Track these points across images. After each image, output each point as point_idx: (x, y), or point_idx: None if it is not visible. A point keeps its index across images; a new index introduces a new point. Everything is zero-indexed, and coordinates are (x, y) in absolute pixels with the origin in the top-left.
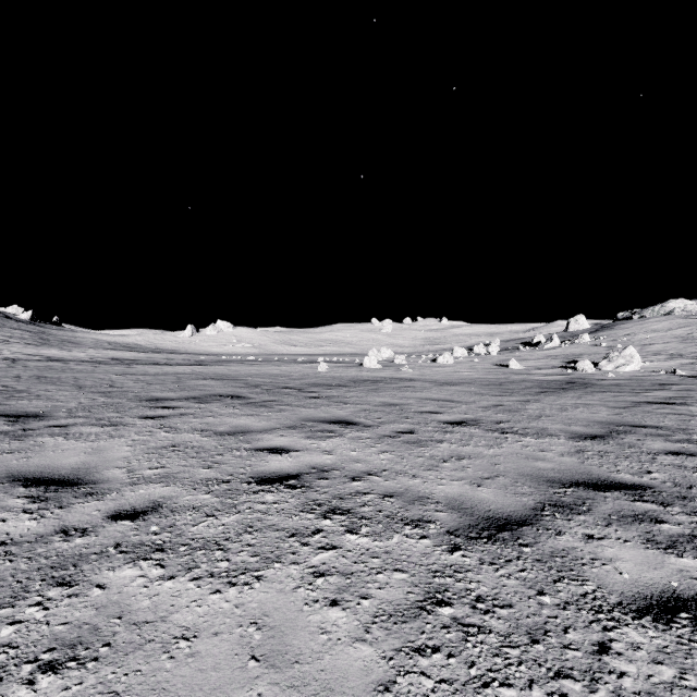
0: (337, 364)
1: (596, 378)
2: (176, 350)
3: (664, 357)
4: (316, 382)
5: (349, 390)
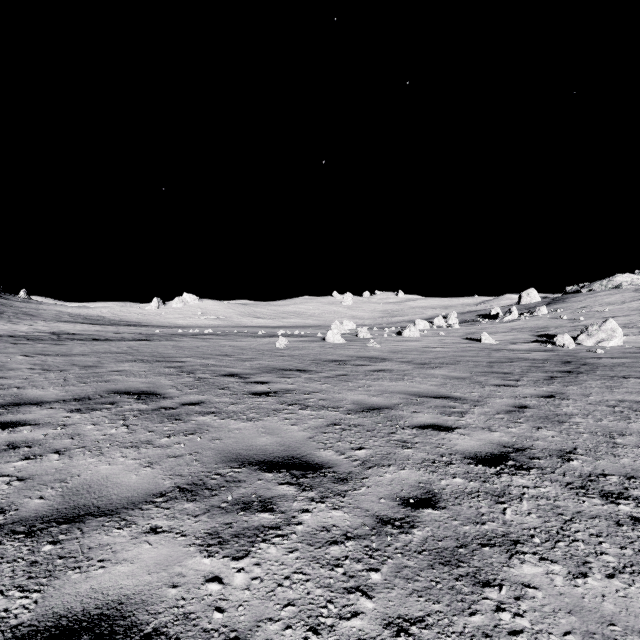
0: (298, 338)
1: (587, 355)
2: (140, 322)
3: (637, 331)
4: (269, 365)
5: (309, 378)
